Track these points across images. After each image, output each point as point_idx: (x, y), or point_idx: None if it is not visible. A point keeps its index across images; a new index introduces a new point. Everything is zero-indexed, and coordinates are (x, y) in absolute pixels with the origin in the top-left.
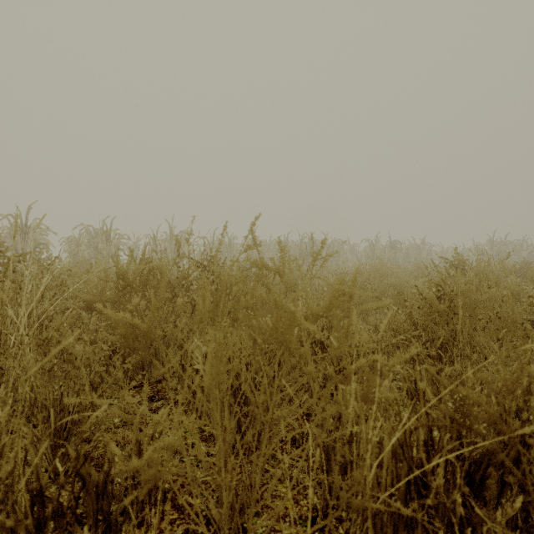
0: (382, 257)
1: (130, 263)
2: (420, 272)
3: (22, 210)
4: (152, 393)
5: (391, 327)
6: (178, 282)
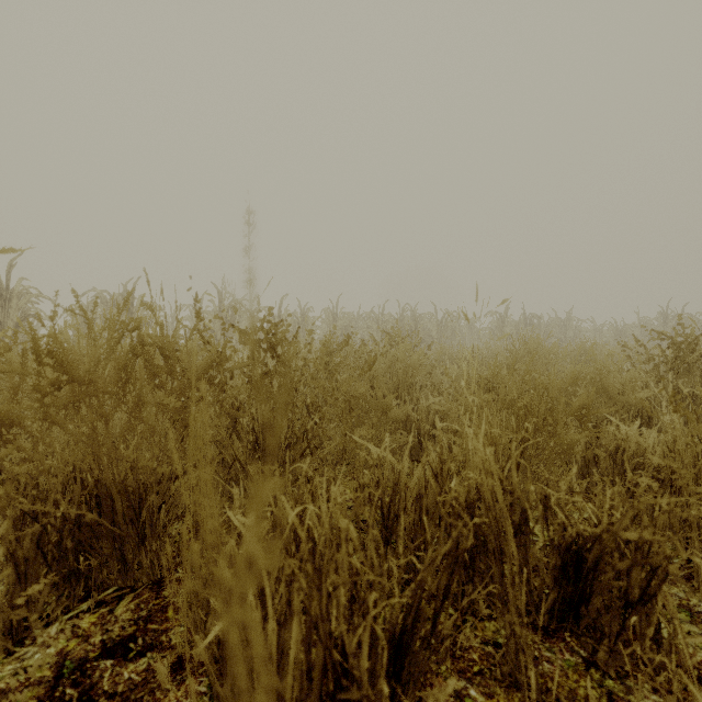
0: (514, 336)
1: (89, 330)
2: (612, 355)
3: (27, 276)
4: (132, 625)
5: (610, 456)
6: (202, 372)
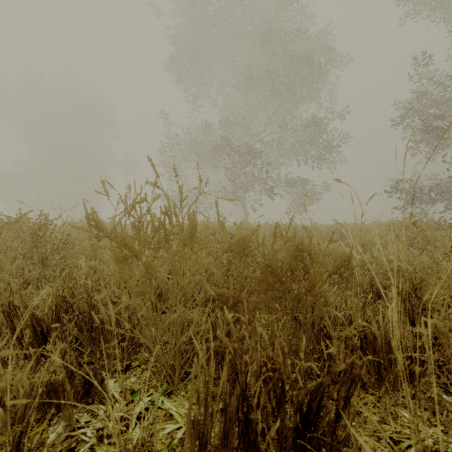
0: None
1: None
2: None
3: None
4: None
5: None
6: None
